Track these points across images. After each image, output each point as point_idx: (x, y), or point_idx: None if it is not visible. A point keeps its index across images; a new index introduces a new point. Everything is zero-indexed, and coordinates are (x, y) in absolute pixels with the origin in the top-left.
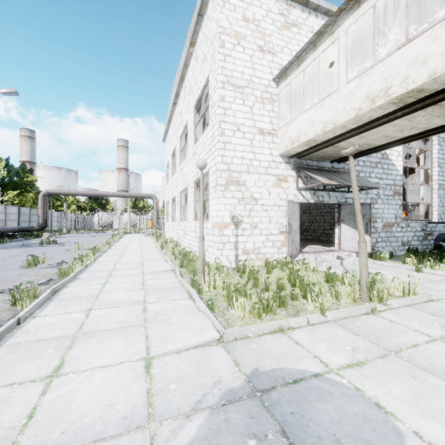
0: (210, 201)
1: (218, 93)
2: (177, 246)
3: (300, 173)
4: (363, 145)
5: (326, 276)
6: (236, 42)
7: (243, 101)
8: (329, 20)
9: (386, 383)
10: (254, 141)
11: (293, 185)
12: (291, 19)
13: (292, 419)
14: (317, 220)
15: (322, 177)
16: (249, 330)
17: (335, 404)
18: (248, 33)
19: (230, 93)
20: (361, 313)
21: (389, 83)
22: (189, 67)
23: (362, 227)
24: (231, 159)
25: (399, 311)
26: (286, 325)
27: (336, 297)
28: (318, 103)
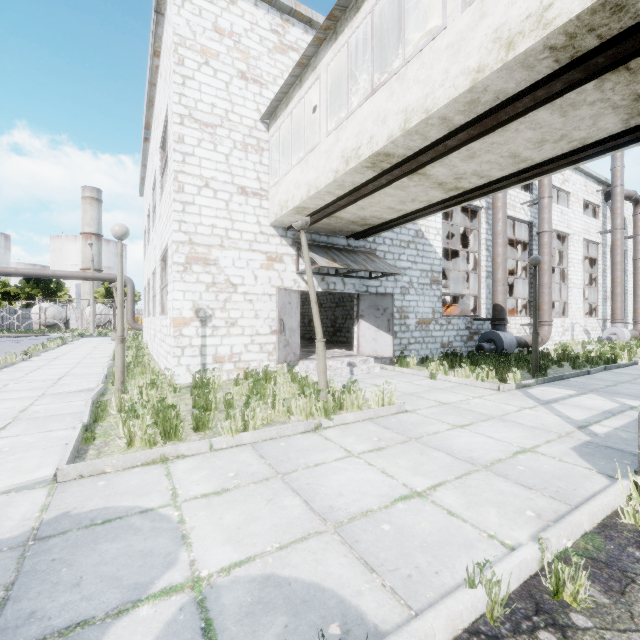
0: (168, 286)
1: (174, 131)
2: (140, 354)
3: (300, 251)
4: (372, 218)
5: (302, 388)
6: (203, 60)
7: (213, 146)
8: (308, 50)
9: (227, 510)
10: (232, 203)
11: (291, 267)
12: (289, 40)
13: (44, 567)
14: (351, 315)
15: (324, 258)
16: (107, 463)
17: (128, 542)
18: (222, 51)
19: (193, 132)
20: (299, 431)
21: (359, 141)
22: (157, 86)
23: (318, 323)
24: (194, 227)
25: (351, 426)
26: (172, 453)
27: (289, 413)
28: (304, 159)
